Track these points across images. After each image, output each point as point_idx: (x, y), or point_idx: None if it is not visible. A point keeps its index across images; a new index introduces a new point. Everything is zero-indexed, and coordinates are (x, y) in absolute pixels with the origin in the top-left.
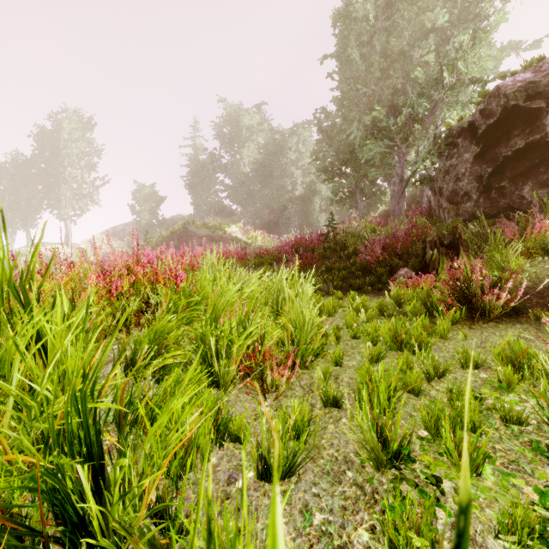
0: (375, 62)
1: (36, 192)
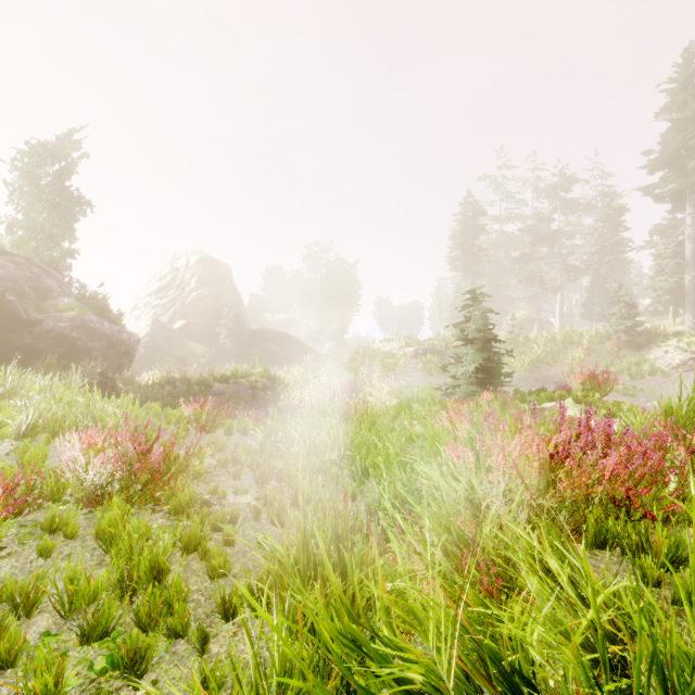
0: None
1: None
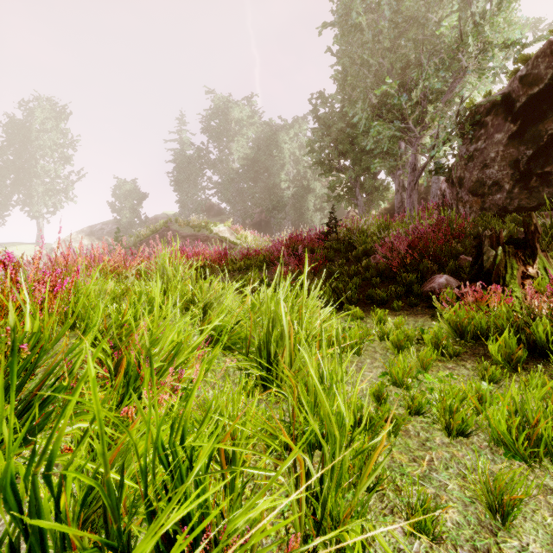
0: (384, 29)
1: (4, 187)
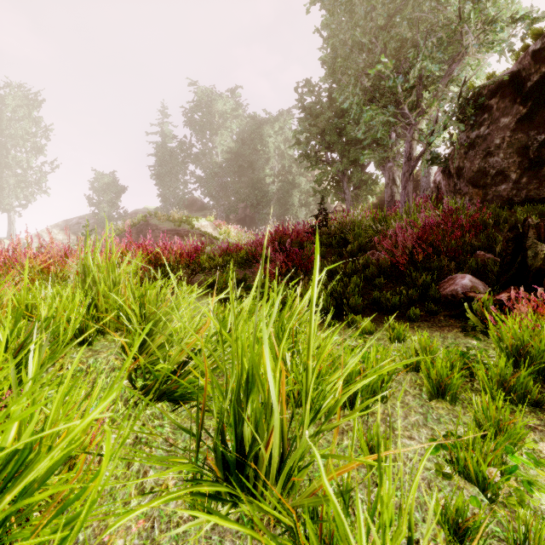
0: (377, 5)
1: None
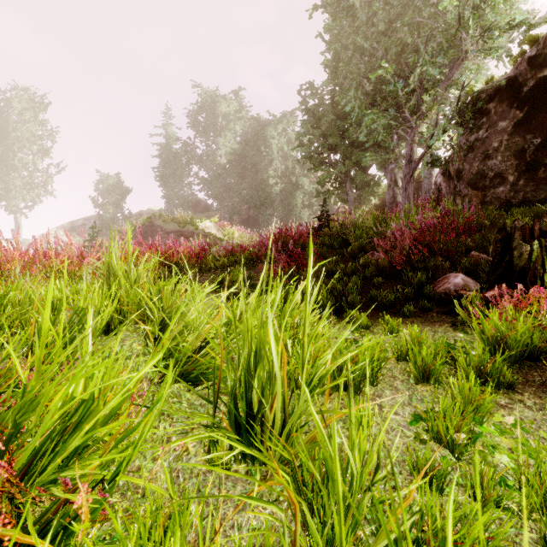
0: (378, 11)
1: None
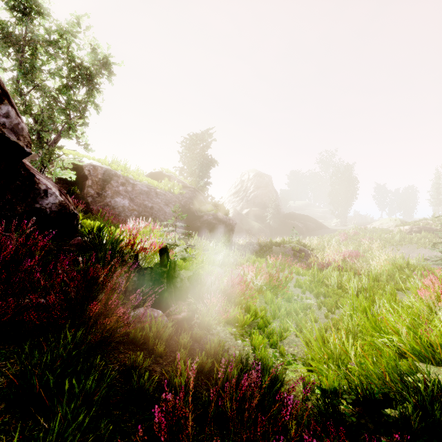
0: None
1: None
